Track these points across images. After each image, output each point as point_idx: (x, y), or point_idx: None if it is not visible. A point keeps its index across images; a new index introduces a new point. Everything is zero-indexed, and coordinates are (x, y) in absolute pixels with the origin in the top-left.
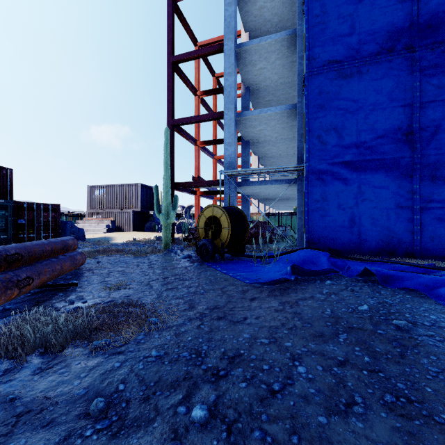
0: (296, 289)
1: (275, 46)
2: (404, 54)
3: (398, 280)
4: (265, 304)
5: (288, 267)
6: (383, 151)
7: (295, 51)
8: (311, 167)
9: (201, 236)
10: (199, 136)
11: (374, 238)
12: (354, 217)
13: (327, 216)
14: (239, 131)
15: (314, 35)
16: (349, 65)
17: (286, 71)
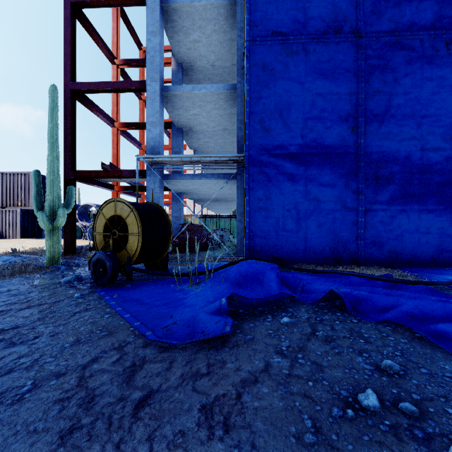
0: (237, 346)
1: (211, 13)
2: (349, 38)
3: (374, 307)
4: (167, 426)
5: (225, 299)
6: (329, 144)
7: (234, 26)
8: (253, 158)
9: (99, 246)
10: (118, 116)
11: (320, 244)
12: (300, 220)
13: (271, 218)
14: (168, 112)
15: None
16: (295, 39)
17: (224, 52)
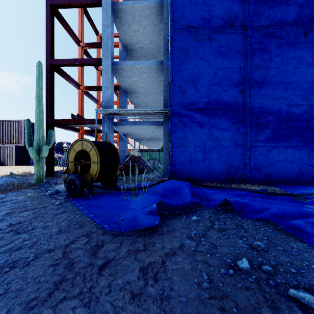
0: (163, 234)
1: (146, 12)
2: (239, 30)
3: (252, 210)
4: (119, 279)
5: (155, 204)
6: (226, 102)
7: (162, 21)
8: (175, 111)
9: (71, 171)
10: (82, 82)
11: (220, 169)
12: (206, 153)
13: (187, 151)
14: (117, 79)
15: (177, 2)
16: (202, 31)
17: (155, 38)
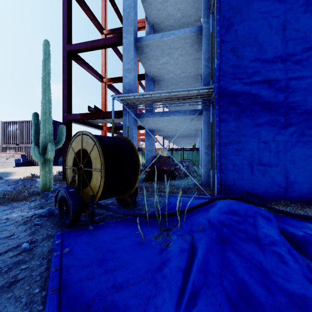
0: None
1: None
2: None
3: None
4: None
5: None
6: None
7: None
8: (224, 89)
9: (69, 180)
10: (106, 74)
11: (306, 180)
12: (280, 152)
13: (245, 151)
14: (142, 63)
15: None
16: None
17: (188, 8)
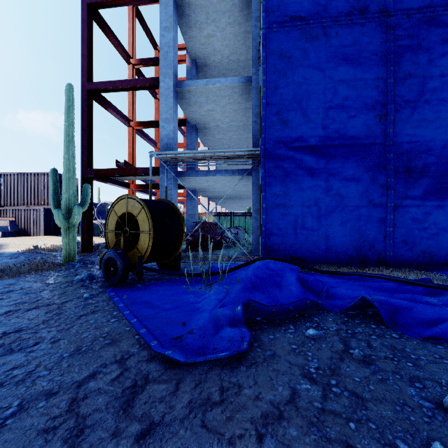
0: (255, 364)
1: (226, 5)
2: (376, 18)
3: (417, 319)
4: None
5: (240, 306)
6: (354, 135)
7: (249, 17)
8: (270, 152)
9: (110, 244)
10: (134, 116)
11: (343, 243)
12: (321, 217)
13: (289, 215)
14: (182, 109)
15: None
16: (315, 24)
17: (238, 45)
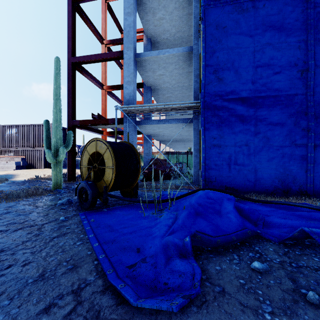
0: (206, 303)
1: None
2: None
3: None
4: None
5: (188, 237)
6: (278, 87)
7: (191, 2)
8: (208, 103)
9: (84, 177)
10: (106, 81)
11: (270, 176)
12: (251, 155)
13: (224, 153)
14: (140, 74)
15: None
16: None
17: (182, 25)
